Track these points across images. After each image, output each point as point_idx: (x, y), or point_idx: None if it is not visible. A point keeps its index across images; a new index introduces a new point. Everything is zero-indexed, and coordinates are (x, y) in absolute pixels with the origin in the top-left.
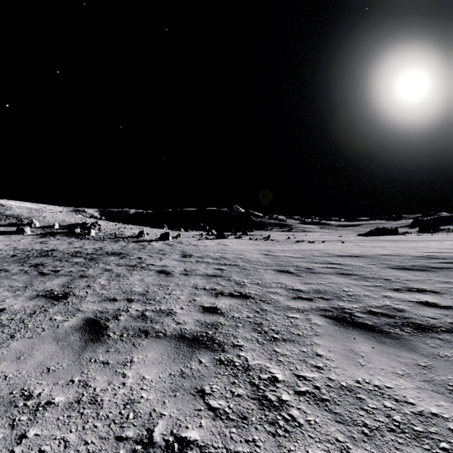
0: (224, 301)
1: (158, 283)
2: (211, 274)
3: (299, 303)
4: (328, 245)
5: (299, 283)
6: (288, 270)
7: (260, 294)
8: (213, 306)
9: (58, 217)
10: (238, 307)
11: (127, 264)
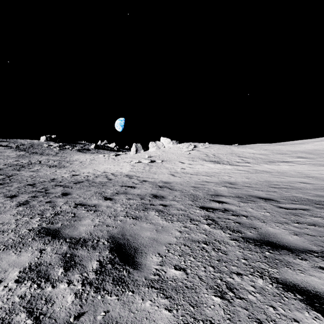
0: None
1: None
2: None
3: None
4: None
5: None
6: None
7: None
8: None
9: None
10: None
11: None
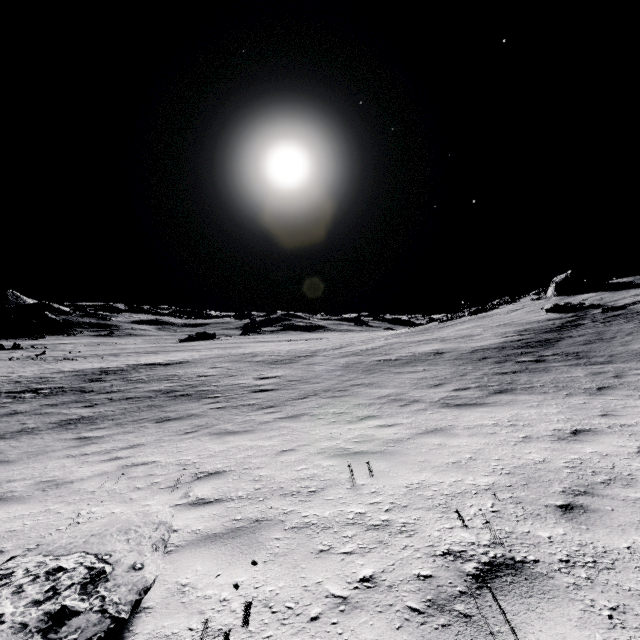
0: None
1: None
2: None
3: None
4: (81, 362)
5: None
6: (2, 384)
7: None
8: None
9: None
10: None
11: None
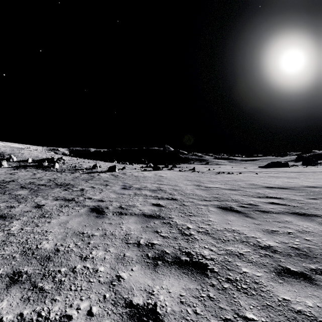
0: (167, 282)
1: (81, 230)
2: (148, 213)
3: (299, 292)
4: (247, 176)
5: (259, 231)
6: (231, 207)
7: (220, 261)
8: (149, 303)
9: (33, 154)
10: (197, 310)
11: (65, 197)
